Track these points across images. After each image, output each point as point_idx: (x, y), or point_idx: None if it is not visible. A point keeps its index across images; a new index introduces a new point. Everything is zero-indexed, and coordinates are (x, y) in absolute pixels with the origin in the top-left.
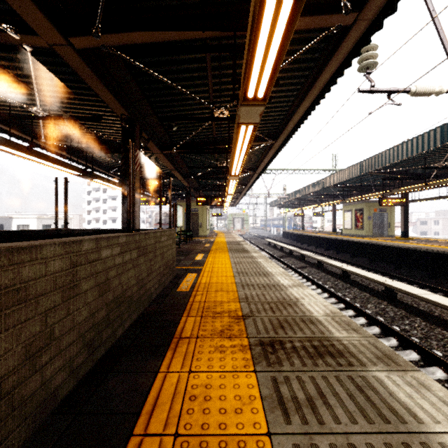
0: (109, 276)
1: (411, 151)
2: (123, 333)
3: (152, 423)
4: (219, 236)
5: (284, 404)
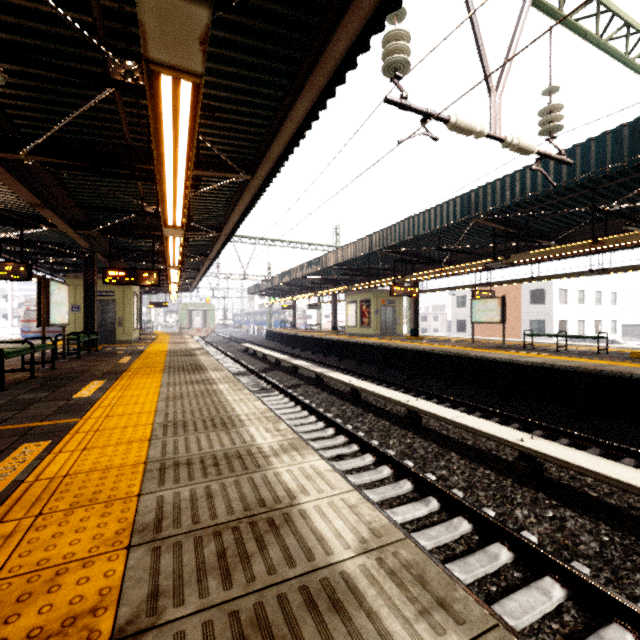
0: None
1: (428, 225)
2: None
3: None
4: (159, 340)
5: None
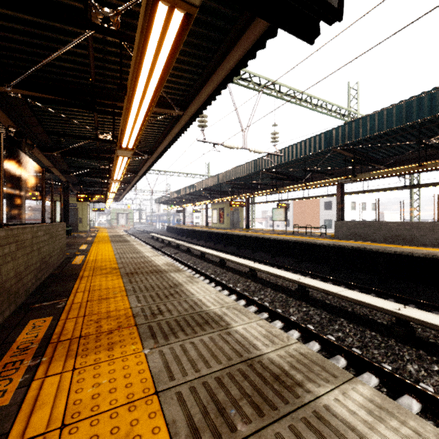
0: (40, 246)
1: (242, 172)
2: (44, 280)
3: (79, 291)
4: (101, 231)
5: (131, 282)
